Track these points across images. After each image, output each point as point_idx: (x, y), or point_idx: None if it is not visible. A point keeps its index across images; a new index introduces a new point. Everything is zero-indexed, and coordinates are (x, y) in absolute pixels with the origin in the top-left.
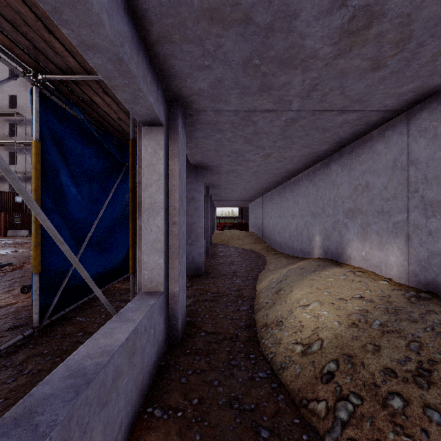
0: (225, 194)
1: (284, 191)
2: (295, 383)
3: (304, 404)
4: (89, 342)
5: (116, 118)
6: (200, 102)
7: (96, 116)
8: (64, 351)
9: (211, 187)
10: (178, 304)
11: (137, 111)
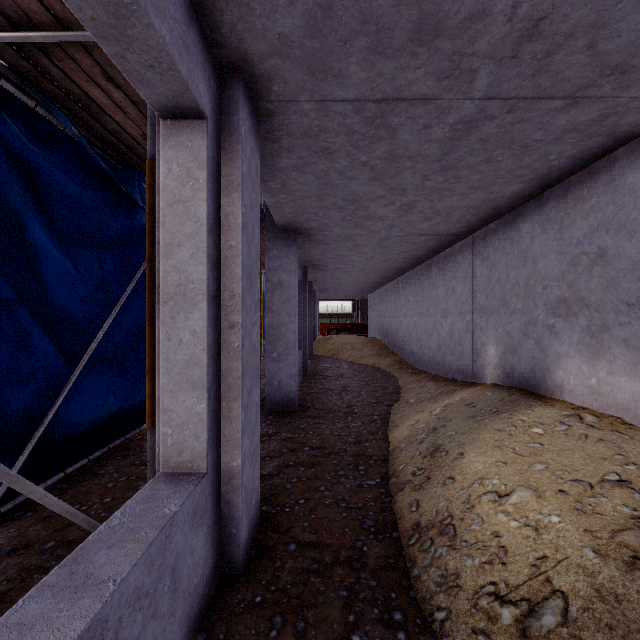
0: (333, 279)
1: (428, 273)
2: None
3: None
4: None
5: (139, 138)
6: (286, 77)
7: (103, 133)
8: (0, 593)
9: (310, 267)
10: (239, 494)
11: (137, 70)
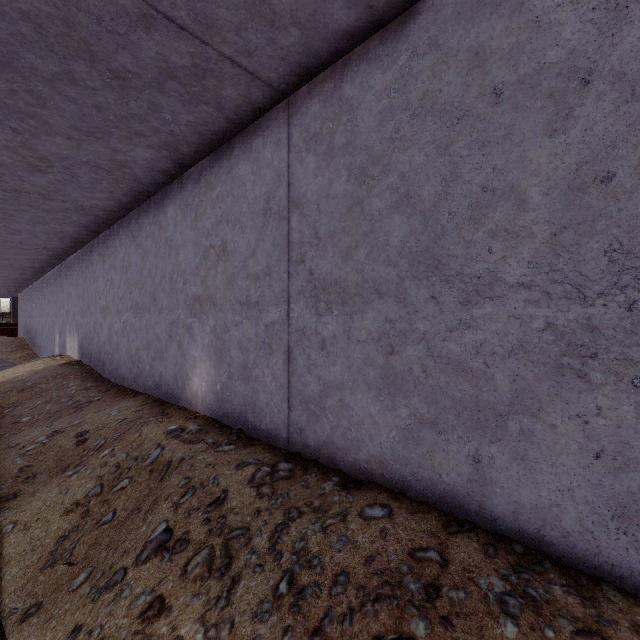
0: None
1: (43, 286)
2: None
3: None
4: None
5: None
6: None
7: None
8: None
9: None
10: None
11: None
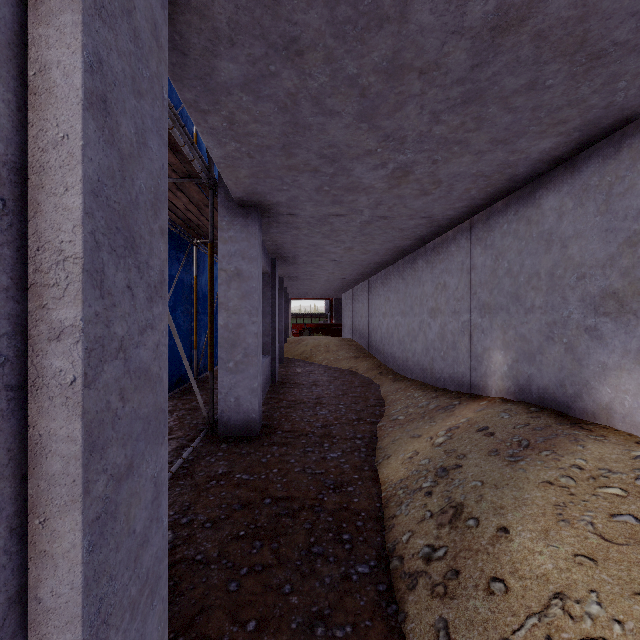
0: (306, 275)
1: (412, 268)
2: None
3: None
4: None
5: None
6: None
7: None
8: None
9: (280, 259)
10: None
11: None
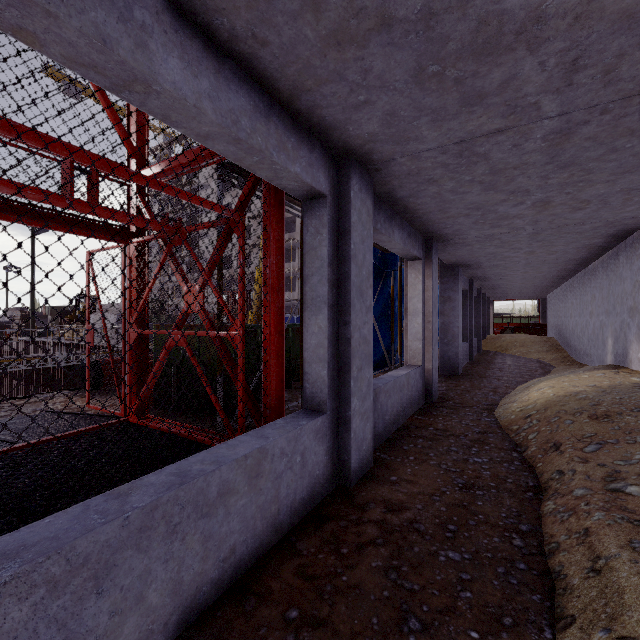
0: (499, 285)
1: (582, 281)
2: (507, 422)
3: (507, 428)
4: (391, 372)
5: None
6: (448, 237)
7: None
8: None
9: (475, 279)
10: (431, 377)
11: (407, 257)
